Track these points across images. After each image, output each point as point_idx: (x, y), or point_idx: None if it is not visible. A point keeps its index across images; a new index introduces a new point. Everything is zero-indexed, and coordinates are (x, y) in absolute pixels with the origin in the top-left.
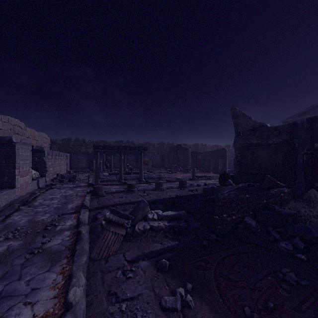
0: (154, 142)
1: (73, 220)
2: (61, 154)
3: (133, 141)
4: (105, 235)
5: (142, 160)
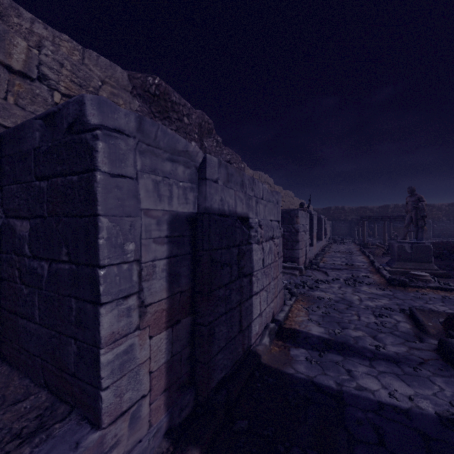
0: (440, 204)
1: (358, 252)
2: (328, 222)
3: (404, 205)
4: (376, 250)
5: None
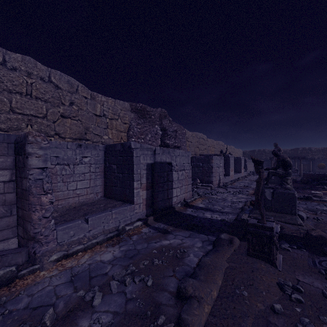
0: None
1: None
2: (251, 161)
3: (310, 148)
4: None
5: (301, 164)
